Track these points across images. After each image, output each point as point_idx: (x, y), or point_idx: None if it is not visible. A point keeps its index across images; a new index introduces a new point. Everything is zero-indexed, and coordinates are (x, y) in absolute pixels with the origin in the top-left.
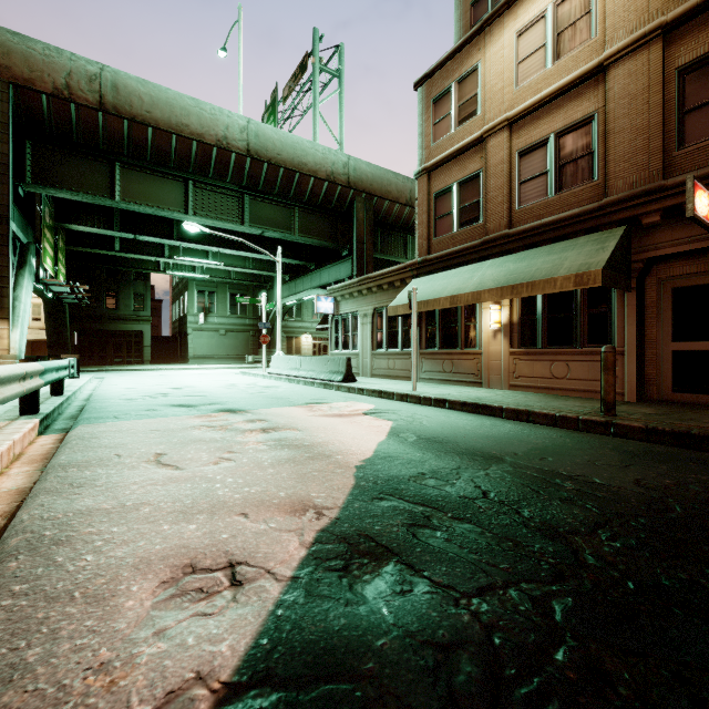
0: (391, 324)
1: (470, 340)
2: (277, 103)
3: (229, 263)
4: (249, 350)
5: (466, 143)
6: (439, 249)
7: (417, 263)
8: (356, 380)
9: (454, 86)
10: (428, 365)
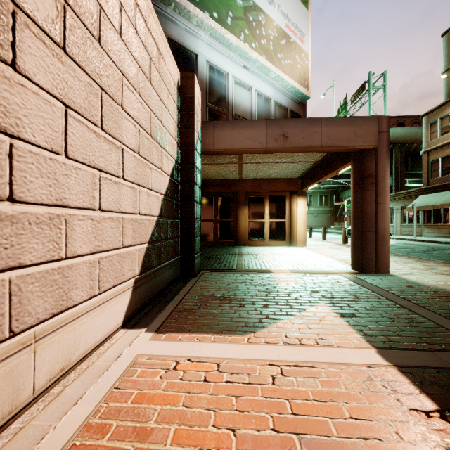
0: (410, 213)
1: (446, 220)
2: (347, 103)
3: (322, 183)
4: (328, 223)
5: (444, 143)
6: (432, 183)
7: (422, 189)
8: (391, 235)
9: (439, 120)
10: (427, 230)
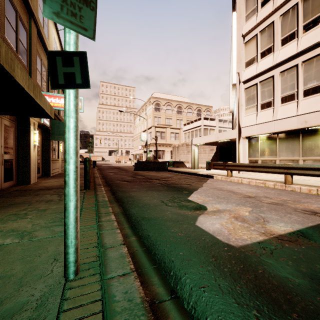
0: None
1: None
2: None
3: None
4: None
5: None
6: None
7: None
8: None
9: None
10: None
